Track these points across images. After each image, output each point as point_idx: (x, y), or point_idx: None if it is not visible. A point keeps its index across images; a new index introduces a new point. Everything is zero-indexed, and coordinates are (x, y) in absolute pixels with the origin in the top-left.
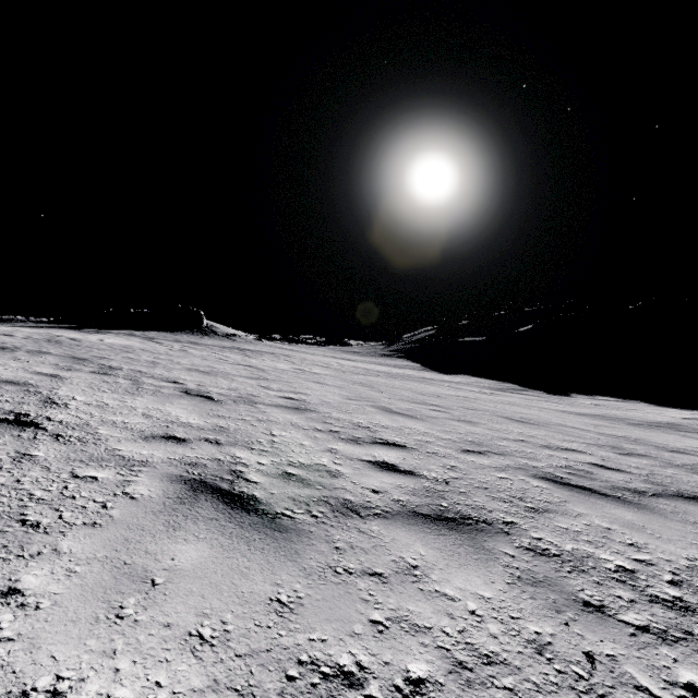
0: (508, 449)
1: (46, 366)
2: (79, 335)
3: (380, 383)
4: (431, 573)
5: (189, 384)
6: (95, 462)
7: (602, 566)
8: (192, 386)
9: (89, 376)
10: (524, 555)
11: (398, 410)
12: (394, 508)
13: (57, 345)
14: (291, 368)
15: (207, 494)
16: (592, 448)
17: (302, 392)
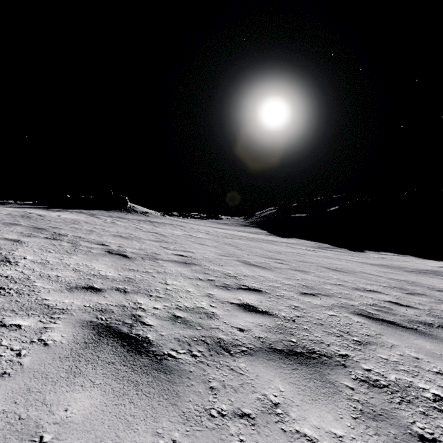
0: (332, 292)
1: (13, 234)
2: (45, 212)
3: (241, 244)
4: (290, 410)
5: (112, 246)
6: (23, 311)
7: (422, 395)
8: (114, 247)
9: (42, 241)
10: (360, 387)
11: (254, 263)
12: (256, 345)
13: (27, 219)
14: (183, 234)
15: (109, 338)
16: (387, 290)
17: (190, 250)
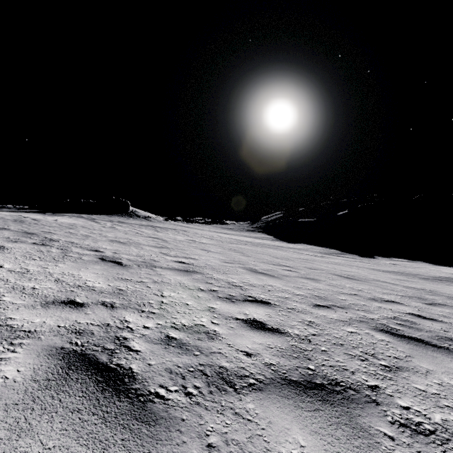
0: (347, 303)
1: None
2: (41, 217)
3: (247, 249)
4: None
5: (107, 252)
6: None
7: None
8: (109, 254)
9: (29, 247)
10: (402, 435)
11: (261, 271)
12: (266, 375)
13: (19, 223)
14: (186, 239)
15: (81, 371)
16: (406, 300)
17: (192, 257)
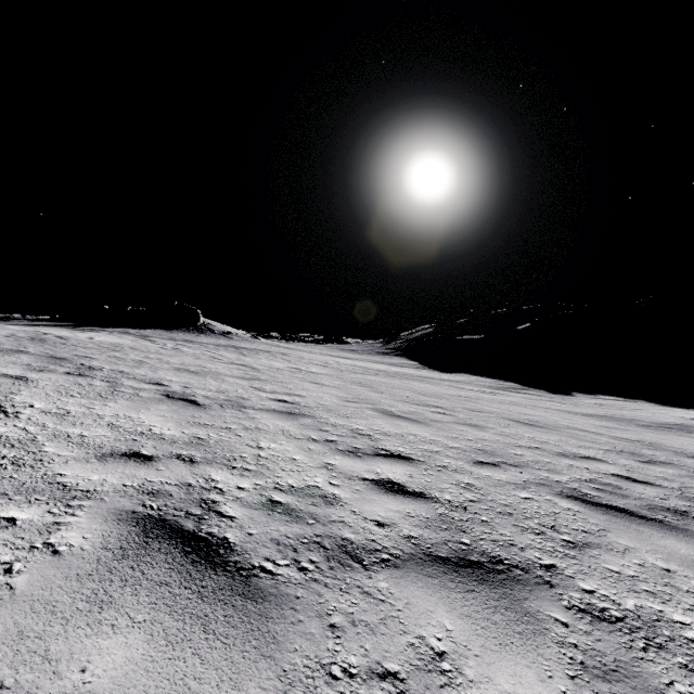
0: (524, 459)
1: (15, 367)
2: (68, 333)
3: (378, 382)
4: (464, 665)
5: (173, 386)
6: (22, 496)
7: (682, 635)
8: (176, 388)
9: (62, 378)
10: (579, 622)
11: (400, 413)
12: (405, 550)
13: (39, 343)
14: (287, 367)
15: (163, 540)
16: (611, 456)
17: (297, 393)
